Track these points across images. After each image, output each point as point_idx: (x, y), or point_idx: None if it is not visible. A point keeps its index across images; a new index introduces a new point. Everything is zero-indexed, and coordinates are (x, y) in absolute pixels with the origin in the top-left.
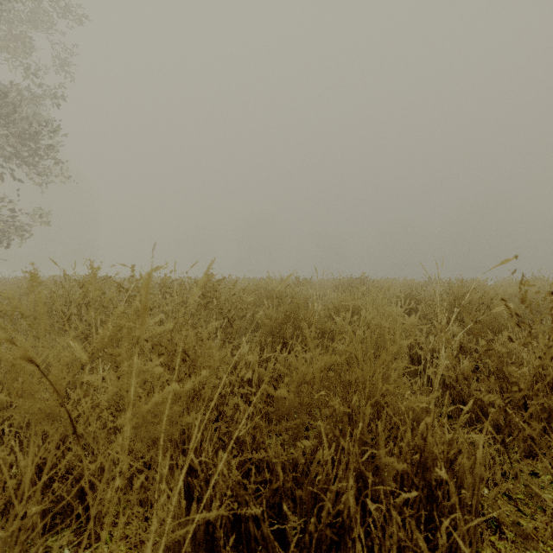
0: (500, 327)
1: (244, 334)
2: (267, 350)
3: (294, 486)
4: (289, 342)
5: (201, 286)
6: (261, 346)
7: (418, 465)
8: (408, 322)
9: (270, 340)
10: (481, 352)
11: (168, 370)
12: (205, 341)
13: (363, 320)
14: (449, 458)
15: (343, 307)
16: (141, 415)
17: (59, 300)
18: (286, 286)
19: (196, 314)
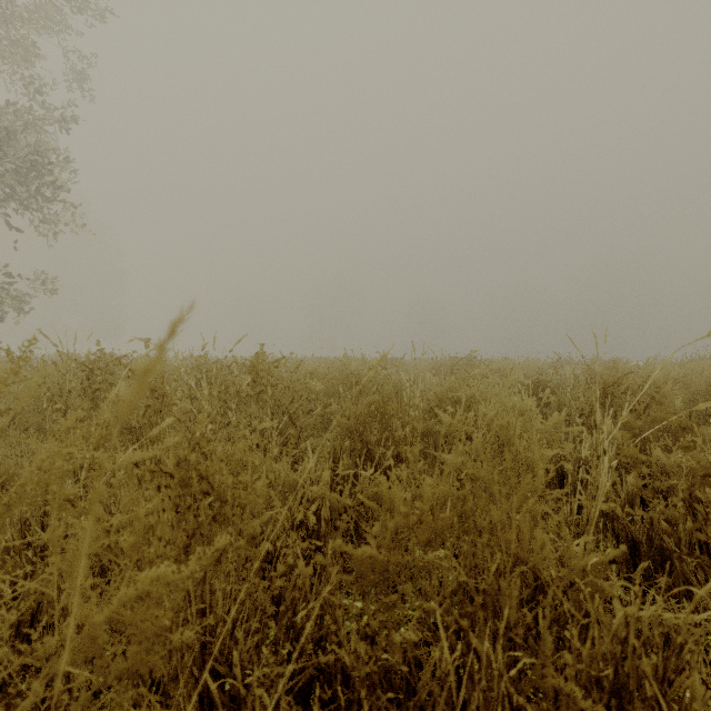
0: (675, 428)
1: (312, 434)
2: (343, 461)
3: (387, 704)
4: (374, 449)
5: (247, 369)
6: (335, 454)
7: (611, 691)
8: (551, 423)
9: (348, 445)
10: (655, 466)
11: (175, 513)
12: (248, 454)
13: (481, 418)
14: (666, 678)
15: (449, 397)
16: (89, 632)
17: (55, 388)
18: (369, 368)
19: (244, 407)
